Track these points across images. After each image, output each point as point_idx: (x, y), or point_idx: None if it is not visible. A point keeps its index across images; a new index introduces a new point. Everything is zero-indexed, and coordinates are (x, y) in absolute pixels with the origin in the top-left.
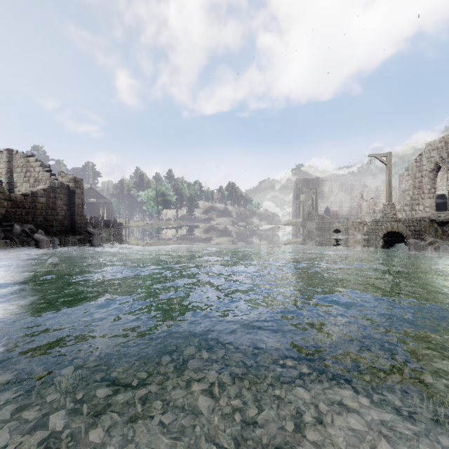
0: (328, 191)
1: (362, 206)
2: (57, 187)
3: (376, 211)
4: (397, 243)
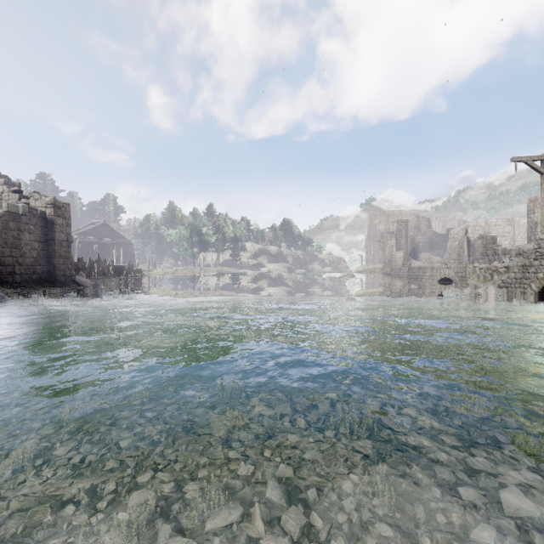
0: (414, 228)
1: (475, 245)
2: (21, 214)
3: (498, 252)
4: None
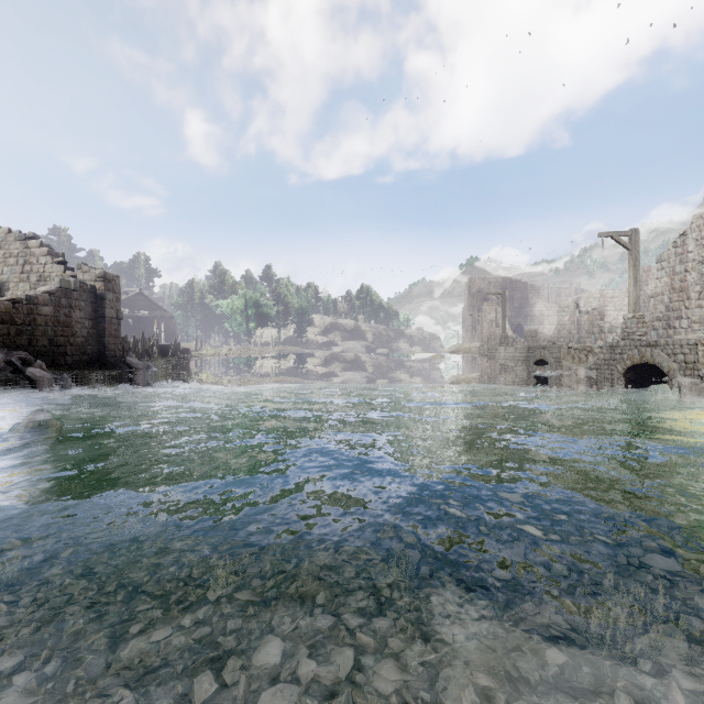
0: (521, 298)
1: (580, 322)
2: (73, 289)
3: (604, 330)
4: (651, 384)
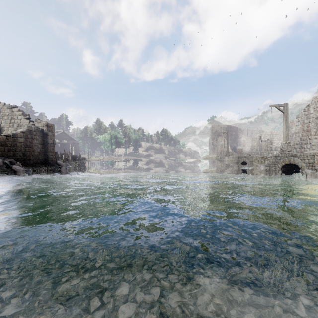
0: (235, 134)
1: (262, 145)
2: (33, 130)
3: (272, 149)
4: (293, 173)
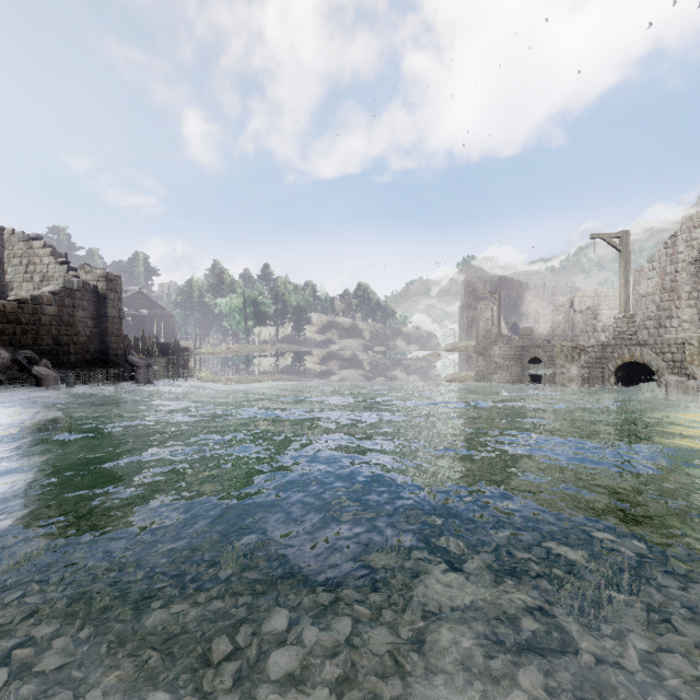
0: (517, 297)
1: (574, 321)
2: (76, 289)
3: (598, 329)
4: (640, 382)
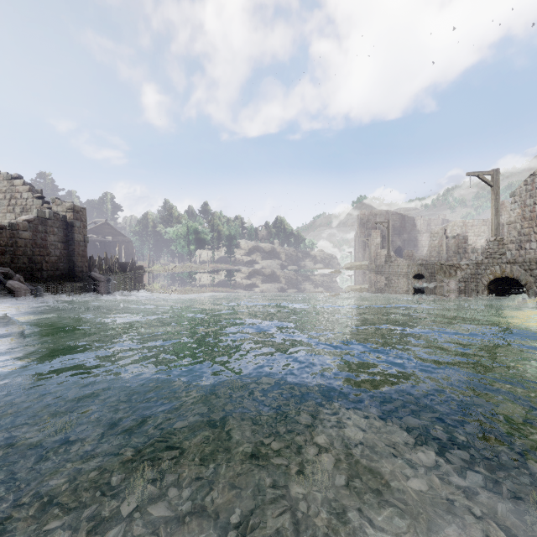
0: (400, 226)
1: (448, 244)
2: (48, 218)
3: (468, 251)
4: (510, 294)
